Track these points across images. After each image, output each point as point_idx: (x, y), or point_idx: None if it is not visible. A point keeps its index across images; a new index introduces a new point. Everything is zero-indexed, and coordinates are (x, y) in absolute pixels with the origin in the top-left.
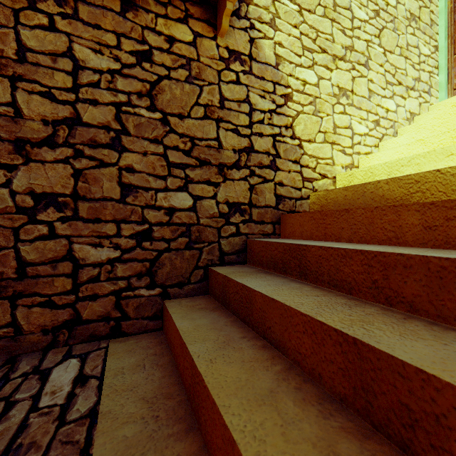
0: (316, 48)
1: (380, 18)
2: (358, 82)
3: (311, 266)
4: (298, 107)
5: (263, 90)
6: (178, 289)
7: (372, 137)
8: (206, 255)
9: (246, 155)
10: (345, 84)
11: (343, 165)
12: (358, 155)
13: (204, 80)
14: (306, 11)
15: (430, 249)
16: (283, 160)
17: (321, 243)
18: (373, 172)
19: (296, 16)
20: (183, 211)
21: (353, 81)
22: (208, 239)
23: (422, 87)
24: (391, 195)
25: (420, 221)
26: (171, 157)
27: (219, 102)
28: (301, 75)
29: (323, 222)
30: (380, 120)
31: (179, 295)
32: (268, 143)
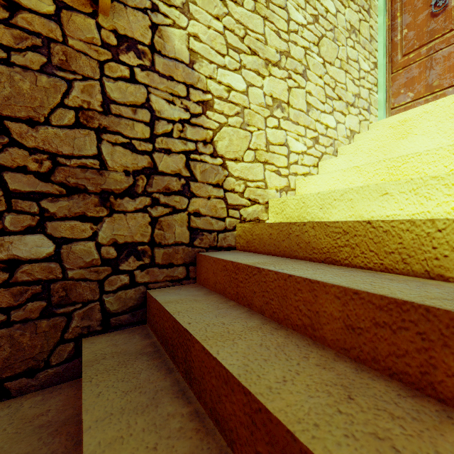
0: (245, 49)
1: (320, 24)
2: (295, 93)
3: (194, 370)
4: (220, 117)
5: (171, 93)
6: (26, 380)
7: (311, 155)
8: (78, 321)
9: (146, 178)
10: (280, 94)
11: (277, 188)
12: (294, 176)
13: (75, 72)
14: (231, 2)
15: (352, 368)
16: (201, 184)
17: (220, 321)
18: (305, 202)
19: (219, 5)
20: (36, 262)
21: (290, 92)
22: (82, 297)
23: (362, 104)
24: (317, 244)
25: (340, 313)
26: (12, 183)
27: (101, 105)
28: (224, 78)
29: (235, 277)
30: (320, 137)
31: (28, 388)
32: (180, 162)
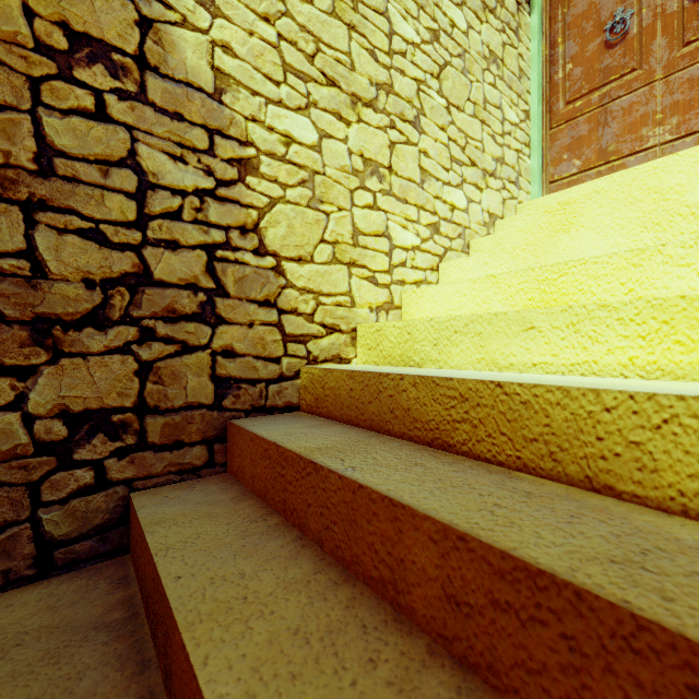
0: (316, 74)
1: (441, 45)
2: (402, 152)
3: (174, 680)
4: (272, 188)
5: (179, 142)
6: None
7: (428, 252)
8: None
9: (129, 293)
10: (376, 153)
11: (372, 306)
12: (401, 286)
13: None
14: None
15: (452, 687)
16: (236, 301)
17: (239, 568)
18: (412, 332)
19: None
20: None
21: (393, 150)
22: None
23: (508, 173)
24: (421, 413)
25: (438, 571)
26: None
27: (34, 158)
28: (279, 122)
29: (281, 473)
30: (441, 223)
31: None
32: (195, 264)
